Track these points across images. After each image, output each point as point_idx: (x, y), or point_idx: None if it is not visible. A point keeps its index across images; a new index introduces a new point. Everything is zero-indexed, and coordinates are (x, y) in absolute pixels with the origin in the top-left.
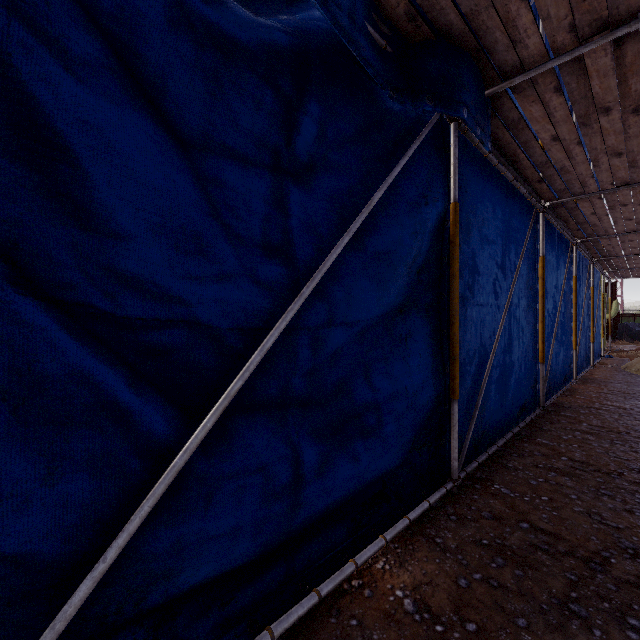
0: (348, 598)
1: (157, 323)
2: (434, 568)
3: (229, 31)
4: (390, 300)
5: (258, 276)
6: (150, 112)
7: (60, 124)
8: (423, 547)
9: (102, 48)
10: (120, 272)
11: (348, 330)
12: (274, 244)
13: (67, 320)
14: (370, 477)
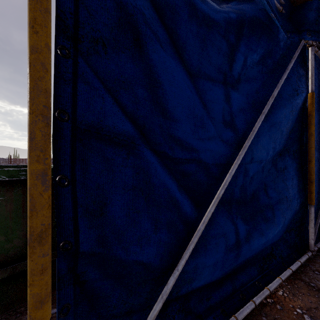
0: (268, 308)
1: (185, 161)
2: (316, 300)
3: (213, 16)
4: (277, 149)
5: (222, 137)
6: (180, 61)
7: (159, 71)
8: (304, 287)
9: (166, 34)
10: (174, 137)
11: (258, 165)
12: (227, 121)
13: (158, 159)
14: (268, 244)
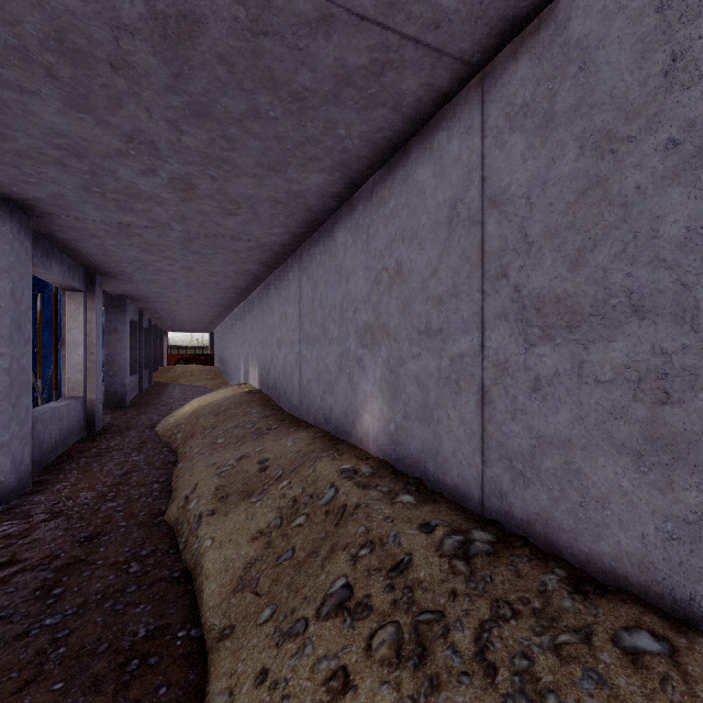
0: None
1: None
2: None
3: None
4: None
5: None
6: None
7: None
8: None
9: None
10: None
11: None
12: None
13: None
14: None
